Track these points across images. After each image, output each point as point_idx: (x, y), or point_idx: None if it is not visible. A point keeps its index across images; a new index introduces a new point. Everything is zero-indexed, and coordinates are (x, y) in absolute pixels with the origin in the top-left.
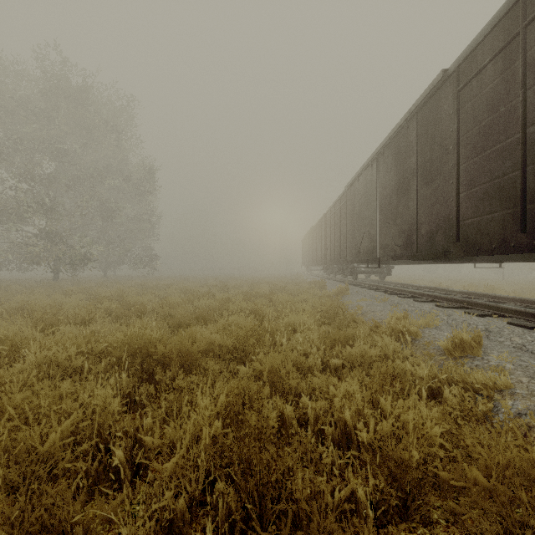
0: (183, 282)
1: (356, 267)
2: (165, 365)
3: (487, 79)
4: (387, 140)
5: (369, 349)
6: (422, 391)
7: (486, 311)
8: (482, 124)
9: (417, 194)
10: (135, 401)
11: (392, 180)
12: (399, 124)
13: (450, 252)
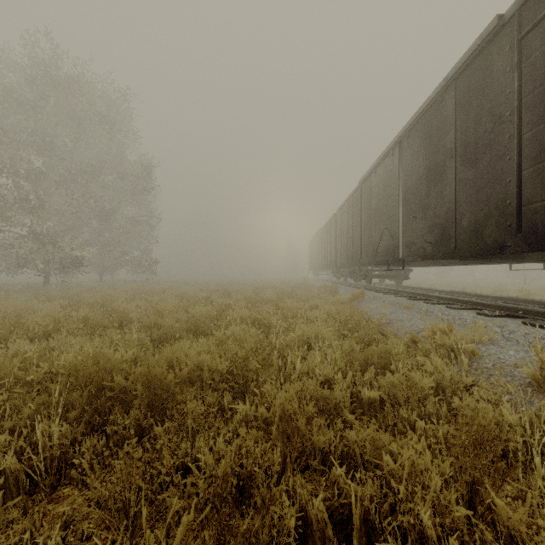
0: (182, 286)
1: (370, 270)
2: (129, 403)
3: None
4: (414, 118)
5: (418, 378)
6: (518, 452)
7: None
8: None
9: (456, 178)
10: (73, 465)
11: (420, 167)
12: (432, 97)
13: (507, 246)
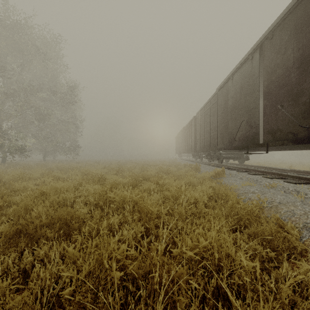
0: (93, 164)
1: (222, 153)
2: None
3: None
4: (283, 15)
5: None
6: None
7: None
8: None
9: None
10: None
11: (289, 59)
12: None
13: None
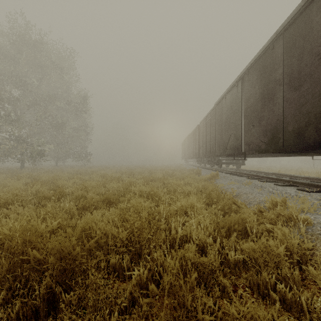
0: (105, 169)
1: (221, 159)
2: (45, 270)
3: None
4: (253, 61)
5: (274, 245)
6: None
7: None
8: None
9: (283, 99)
10: None
11: (257, 92)
12: (266, 46)
13: None
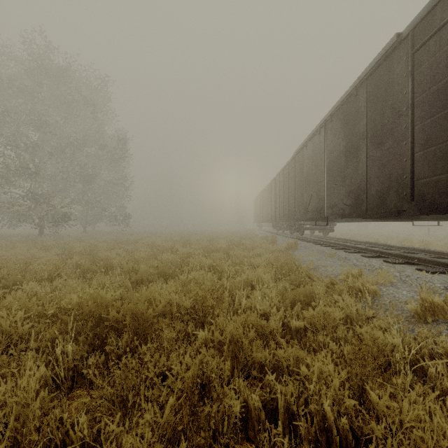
0: (151, 237)
1: (303, 224)
2: (119, 330)
3: (447, 37)
4: (335, 107)
5: (332, 311)
6: (399, 364)
7: (437, 268)
8: (442, 83)
9: (367, 156)
10: (82, 374)
11: (340, 145)
12: (349, 92)
13: (404, 210)
